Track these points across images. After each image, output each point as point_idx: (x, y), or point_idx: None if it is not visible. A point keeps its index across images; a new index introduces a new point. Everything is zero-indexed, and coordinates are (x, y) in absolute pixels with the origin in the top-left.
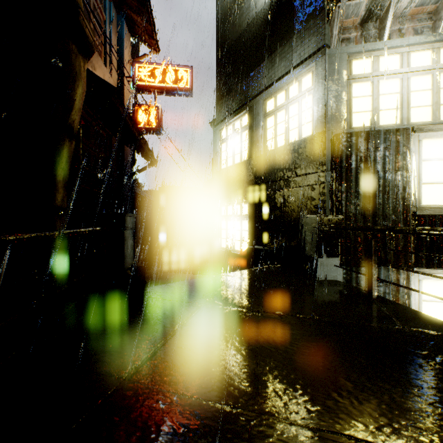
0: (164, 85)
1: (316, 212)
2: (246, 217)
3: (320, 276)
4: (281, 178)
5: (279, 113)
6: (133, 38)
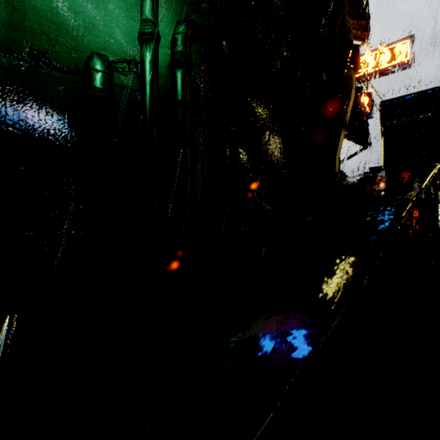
0: (377, 69)
1: None
2: None
3: None
4: None
5: None
6: None
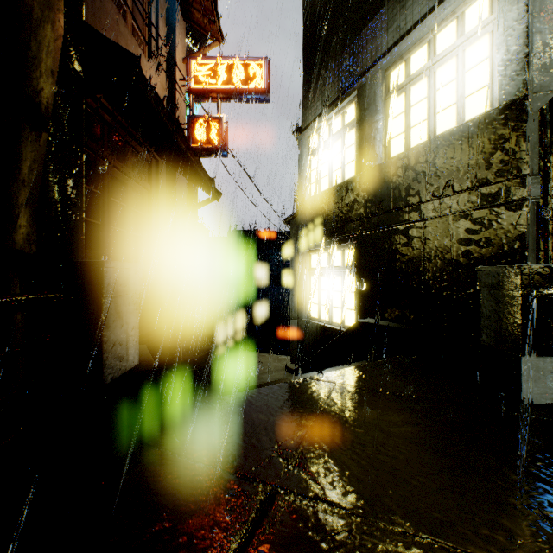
0: (229, 87)
1: (503, 259)
2: (352, 269)
3: (527, 395)
4: (420, 201)
5: (414, 87)
6: (199, 49)
